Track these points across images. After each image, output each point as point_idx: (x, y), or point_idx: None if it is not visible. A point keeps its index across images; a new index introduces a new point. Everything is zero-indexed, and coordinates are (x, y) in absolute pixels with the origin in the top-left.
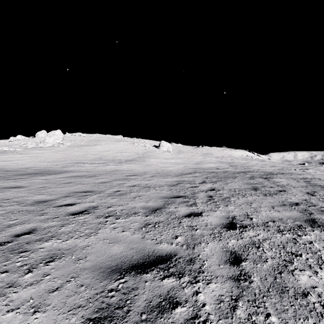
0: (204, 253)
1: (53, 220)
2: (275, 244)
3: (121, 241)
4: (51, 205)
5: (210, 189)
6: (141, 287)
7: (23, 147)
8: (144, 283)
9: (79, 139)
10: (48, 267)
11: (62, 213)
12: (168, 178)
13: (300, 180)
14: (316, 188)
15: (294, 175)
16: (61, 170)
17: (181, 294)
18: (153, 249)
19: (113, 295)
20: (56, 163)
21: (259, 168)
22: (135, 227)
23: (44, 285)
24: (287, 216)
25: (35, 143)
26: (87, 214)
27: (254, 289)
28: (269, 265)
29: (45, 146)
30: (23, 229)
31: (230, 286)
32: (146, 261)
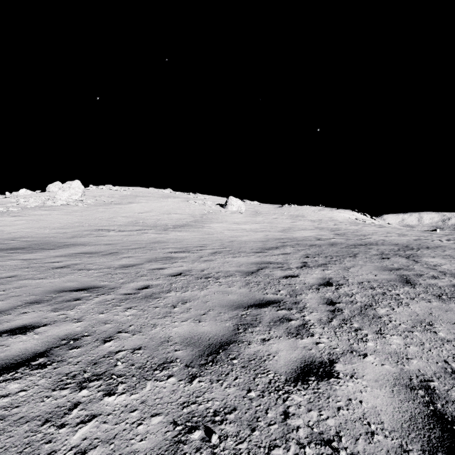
0: None
1: None
2: None
3: None
4: None
5: (323, 281)
6: None
7: (20, 206)
8: None
9: (108, 194)
10: None
11: None
12: (241, 257)
13: None
14: None
15: (449, 251)
16: (66, 243)
17: None
18: None
19: None
20: (64, 230)
21: (383, 239)
22: (149, 446)
23: None
24: None
25: (41, 199)
26: (37, 371)
27: None
28: None
29: (55, 204)
30: None
31: None
32: None
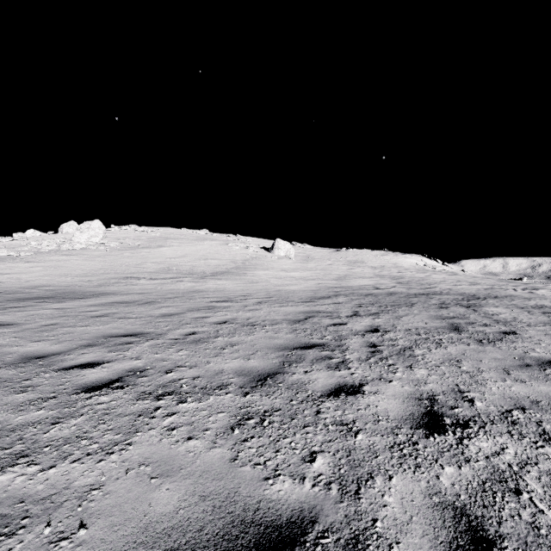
0: (386, 515)
1: (40, 407)
2: None
3: (181, 471)
4: (52, 365)
5: (370, 328)
6: None
7: (33, 250)
8: None
9: (133, 236)
10: None
11: (66, 387)
12: (288, 306)
13: (534, 311)
14: None
15: (518, 300)
16: (94, 292)
17: None
18: (257, 498)
19: None
20: (88, 278)
21: (450, 288)
22: (219, 426)
23: None
24: (546, 394)
25: (56, 242)
26: (118, 390)
27: None
28: None
29: (73, 247)
30: None
31: None
32: (236, 548)
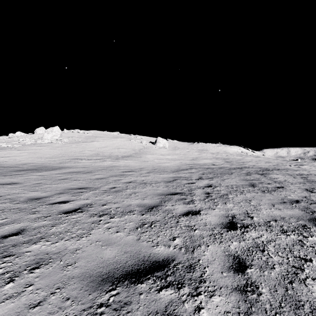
0: (204, 258)
1: (44, 220)
2: (281, 247)
3: (115, 244)
4: (45, 202)
5: (207, 185)
6: (135, 301)
7: (21, 143)
8: (138, 295)
9: (77, 135)
10: (32, 274)
11: (54, 212)
12: (164, 174)
13: (297, 177)
14: (314, 184)
15: (290, 171)
16: (57, 166)
17: (181, 311)
18: (149, 253)
19: (102, 311)
20: (53, 159)
21: (254, 164)
22: (130, 227)
23: (25, 299)
24: (289, 214)
25: (34, 139)
26: (80, 213)
27: (264, 304)
28: (277, 272)
29: (43, 142)
30: (11, 229)
31: (236, 300)
32: (141, 268)
